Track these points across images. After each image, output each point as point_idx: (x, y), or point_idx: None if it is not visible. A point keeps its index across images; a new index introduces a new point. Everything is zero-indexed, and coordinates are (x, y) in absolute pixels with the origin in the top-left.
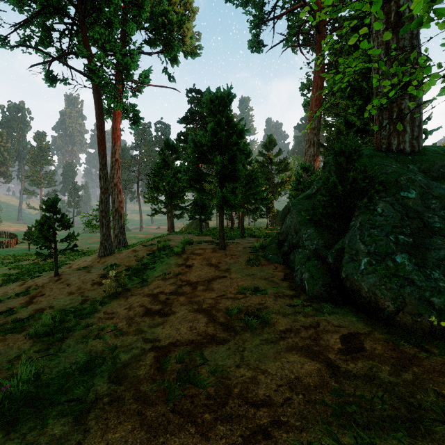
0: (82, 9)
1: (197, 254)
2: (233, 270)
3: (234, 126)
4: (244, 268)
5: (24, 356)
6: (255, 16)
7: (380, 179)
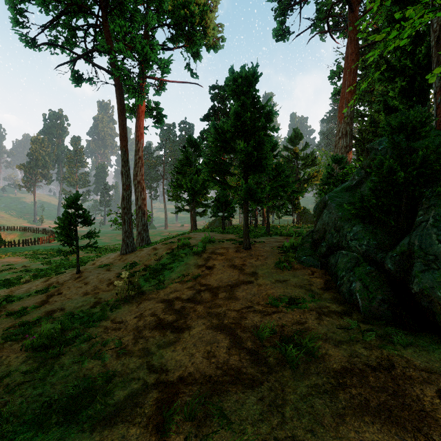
0: (104, 5)
1: (218, 254)
2: (260, 274)
3: (261, 107)
4: (273, 272)
5: (8, 378)
6: (280, 2)
7: None
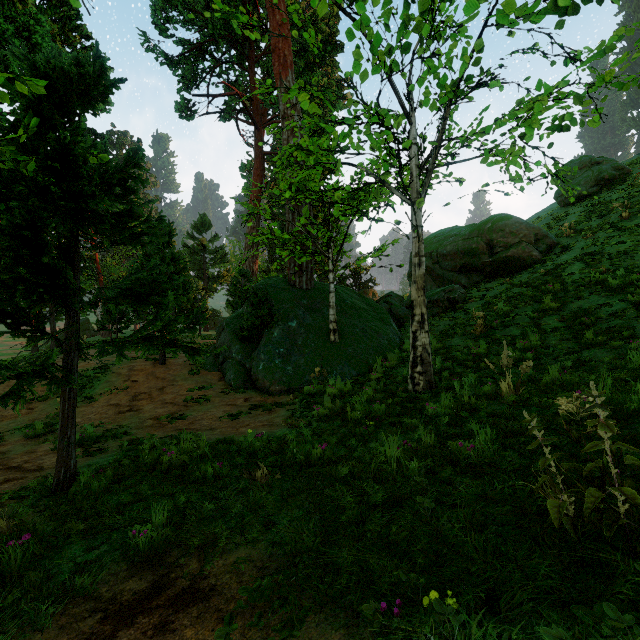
0: None
1: (138, 371)
2: (179, 380)
3: (177, 260)
4: (188, 377)
5: (51, 440)
6: (185, 76)
7: (281, 312)
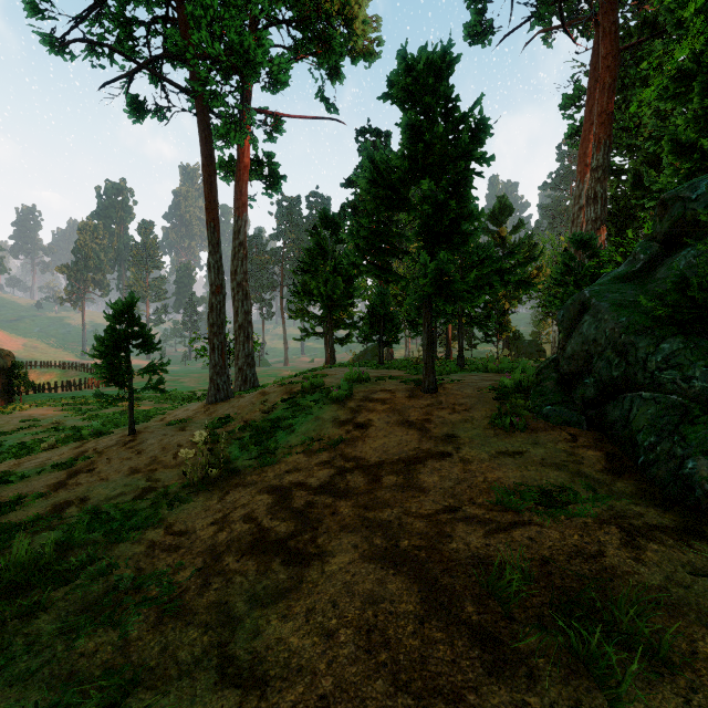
0: None
1: (377, 401)
2: (463, 439)
3: (460, 118)
4: (490, 435)
5: None
6: None
7: None
